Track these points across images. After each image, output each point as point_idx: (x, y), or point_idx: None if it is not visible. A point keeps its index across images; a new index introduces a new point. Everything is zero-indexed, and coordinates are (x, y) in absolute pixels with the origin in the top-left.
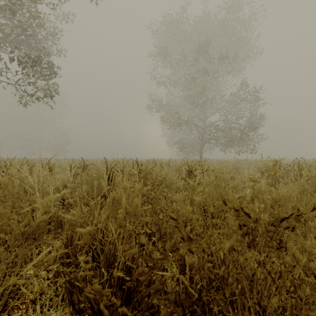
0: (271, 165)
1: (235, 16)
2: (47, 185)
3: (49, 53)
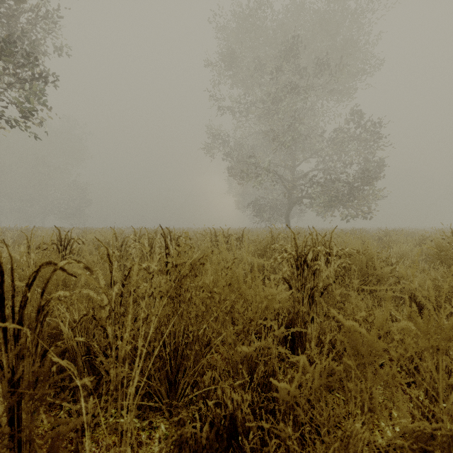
0: None
1: (342, 6)
2: None
3: (34, 45)
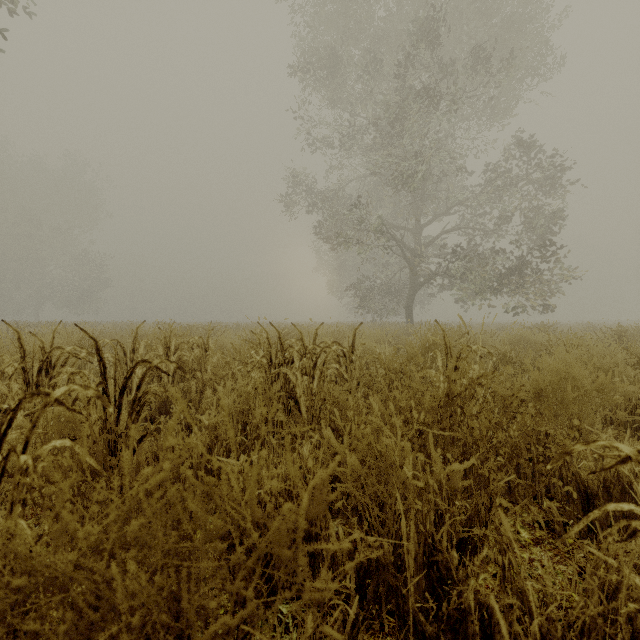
0: None
1: None
2: None
3: None
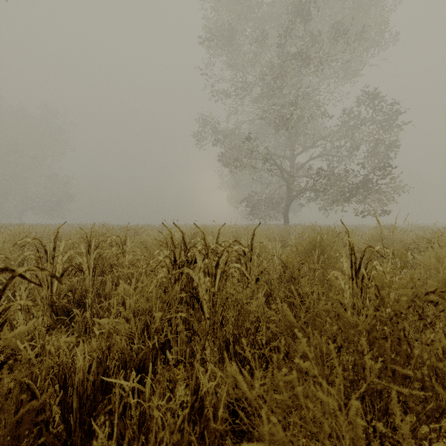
0: None
1: None
2: None
3: None
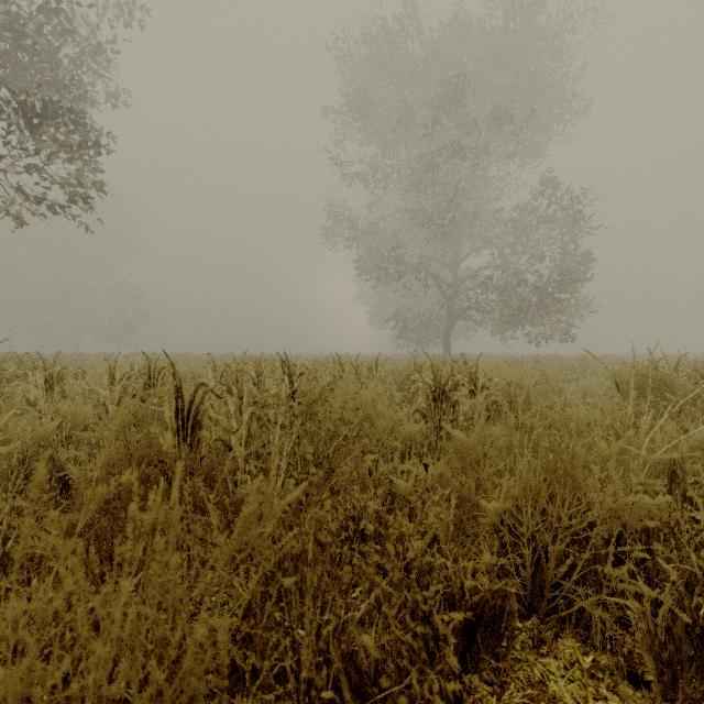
0: (656, 373)
1: (528, 23)
2: (10, 436)
3: (83, 96)
